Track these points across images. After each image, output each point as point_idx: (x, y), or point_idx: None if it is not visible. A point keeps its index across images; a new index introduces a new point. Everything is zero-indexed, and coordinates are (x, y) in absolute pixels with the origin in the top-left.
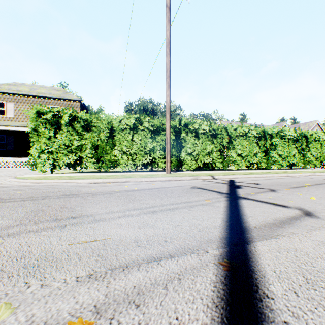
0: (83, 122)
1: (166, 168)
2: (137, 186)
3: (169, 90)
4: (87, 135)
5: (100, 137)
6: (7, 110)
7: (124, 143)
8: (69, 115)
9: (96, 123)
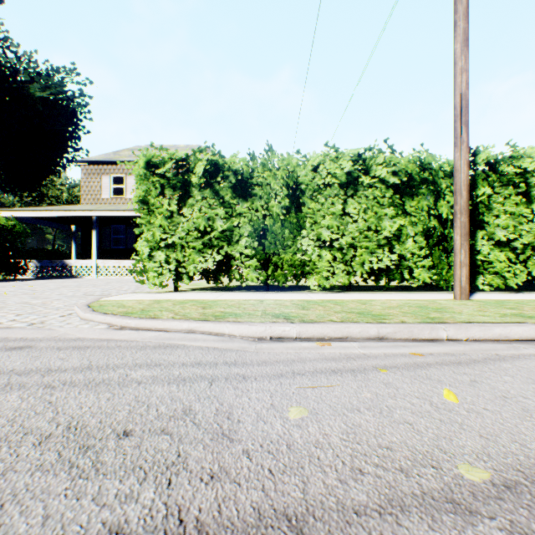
0: (234, 176)
1: (454, 285)
2: (498, 393)
3: (467, 52)
4: (242, 206)
5: (269, 209)
6: (127, 188)
7: (323, 222)
8: (205, 161)
9: (261, 178)
